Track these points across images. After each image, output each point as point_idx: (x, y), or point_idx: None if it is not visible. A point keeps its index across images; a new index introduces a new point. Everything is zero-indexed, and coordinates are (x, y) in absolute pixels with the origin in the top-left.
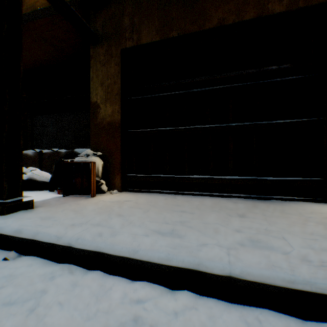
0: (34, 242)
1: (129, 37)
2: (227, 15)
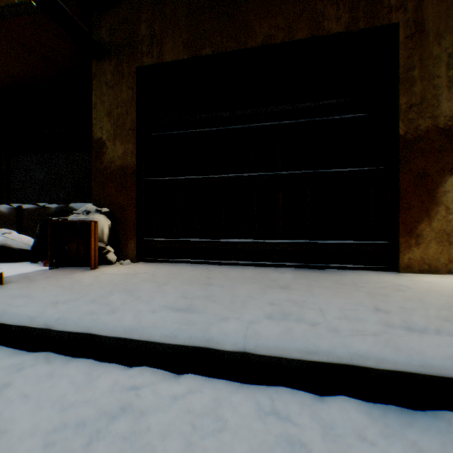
0: None
1: (146, 51)
2: (275, 31)
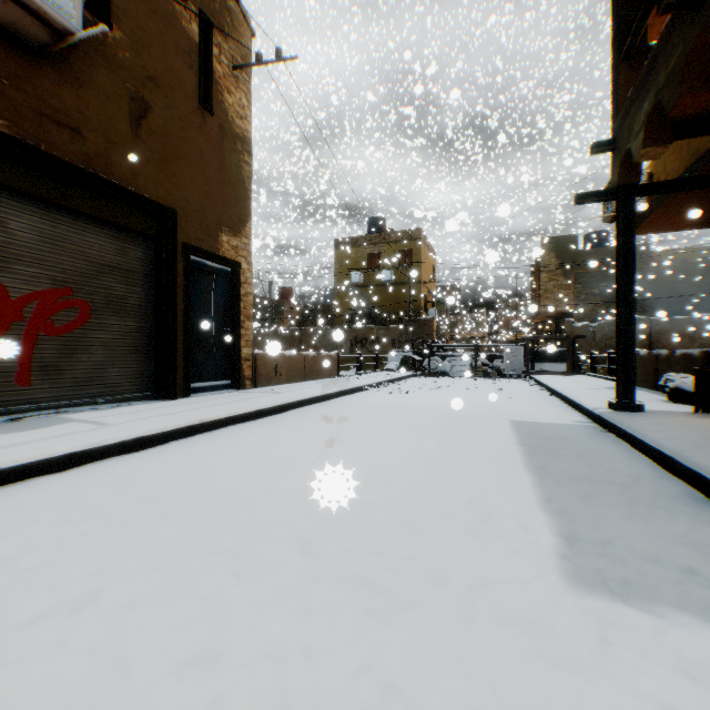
0: (614, 426)
1: None
2: None
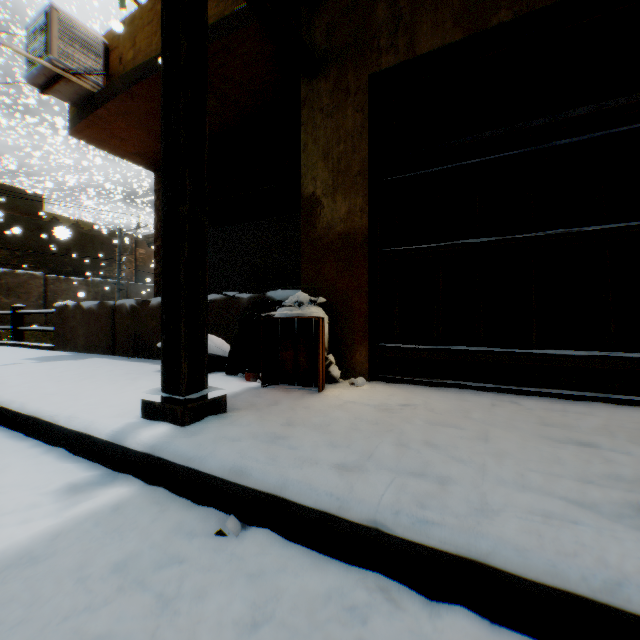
0: (276, 501)
1: (386, 45)
2: None
